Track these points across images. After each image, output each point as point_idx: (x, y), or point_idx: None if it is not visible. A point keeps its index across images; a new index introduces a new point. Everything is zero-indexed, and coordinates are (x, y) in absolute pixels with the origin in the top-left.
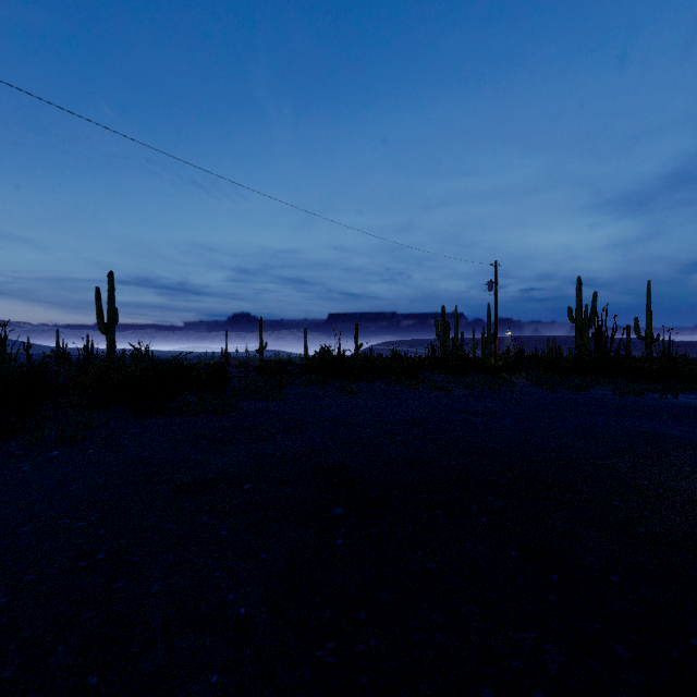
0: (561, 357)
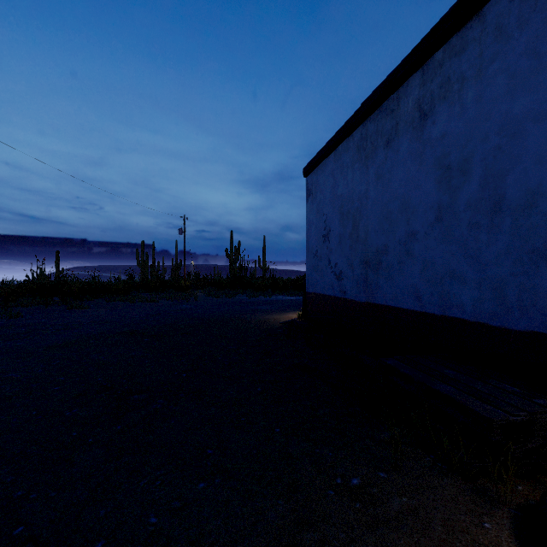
0: (222, 279)
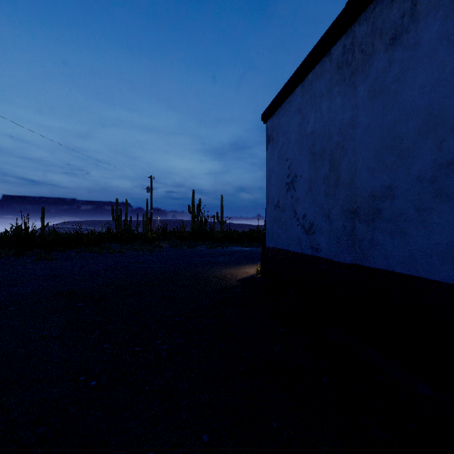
0: (185, 232)
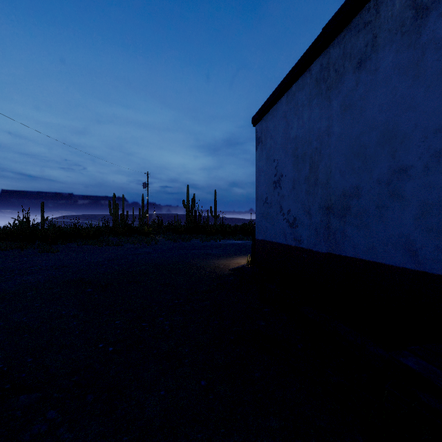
0: (180, 225)
